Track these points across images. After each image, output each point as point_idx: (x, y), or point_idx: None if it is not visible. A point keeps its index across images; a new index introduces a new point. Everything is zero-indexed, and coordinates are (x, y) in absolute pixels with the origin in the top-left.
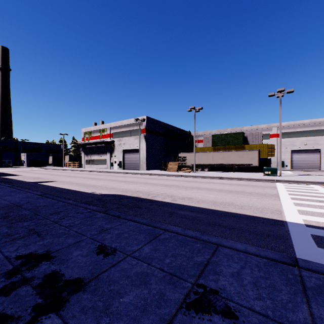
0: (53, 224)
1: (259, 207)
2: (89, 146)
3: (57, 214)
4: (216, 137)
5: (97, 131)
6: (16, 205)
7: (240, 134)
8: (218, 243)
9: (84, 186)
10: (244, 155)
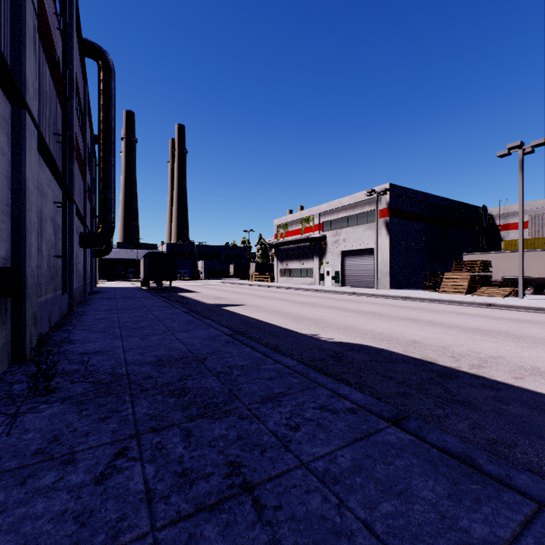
0: (280, 449)
1: None
2: (284, 246)
3: (277, 406)
4: None
5: (298, 221)
6: (196, 357)
7: None
8: None
9: (291, 317)
10: None
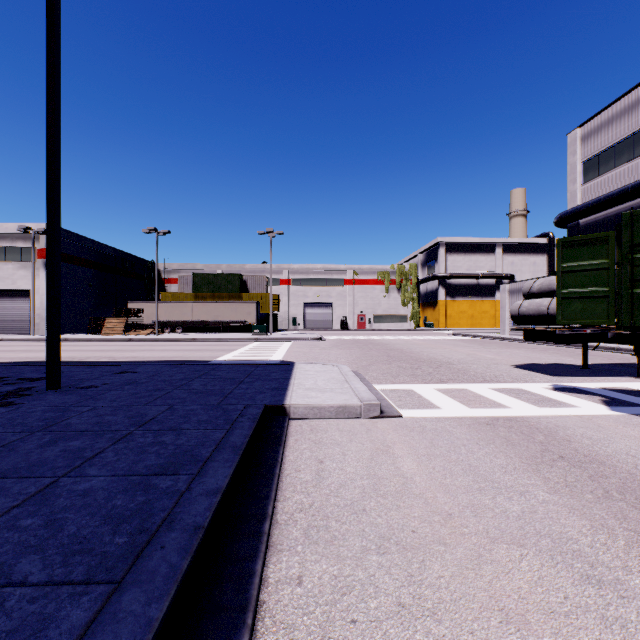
0: None
1: (205, 356)
2: None
3: None
4: (200, 278)
5: None
6: None
7: (236, 277)
8: (143, 364)
9: None
10: (239, 308)
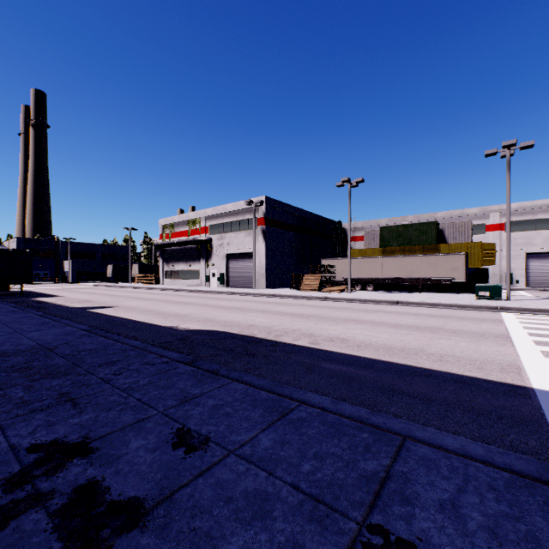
0: (102, 383)
1: (476, 358)
2: (171, 247)
3: (111, 366)
4: (387, 231)
5: (184, 223)
6: (46, 347)
7: (431, 226)
8: (405, 433)
9: (160, 315)
10: (439, 262)
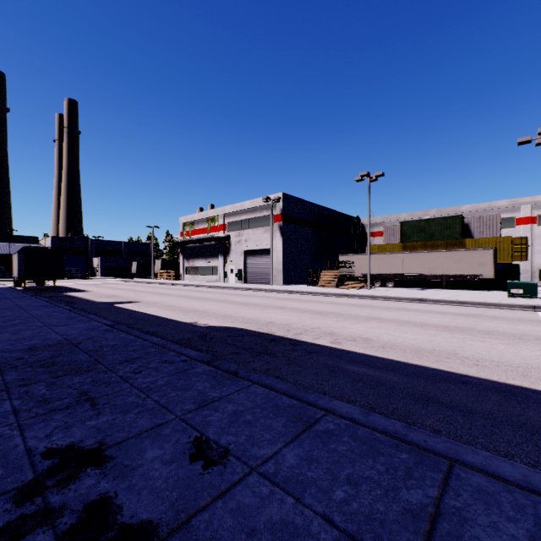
0: (121, 382)
1: (518, 364)
2: (191, 244)
3: (131, 364)
4: (408, 226)
5: (204, 220)
6: (71, 342)
7: (455, 220)
8: (451, 456)
9: (180, 310)
10: (465, 257)
